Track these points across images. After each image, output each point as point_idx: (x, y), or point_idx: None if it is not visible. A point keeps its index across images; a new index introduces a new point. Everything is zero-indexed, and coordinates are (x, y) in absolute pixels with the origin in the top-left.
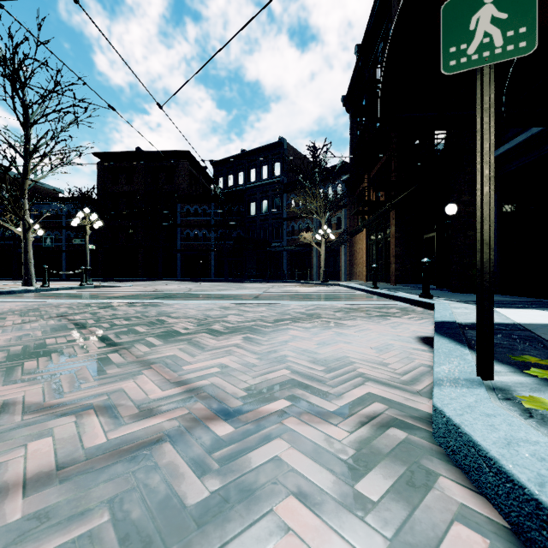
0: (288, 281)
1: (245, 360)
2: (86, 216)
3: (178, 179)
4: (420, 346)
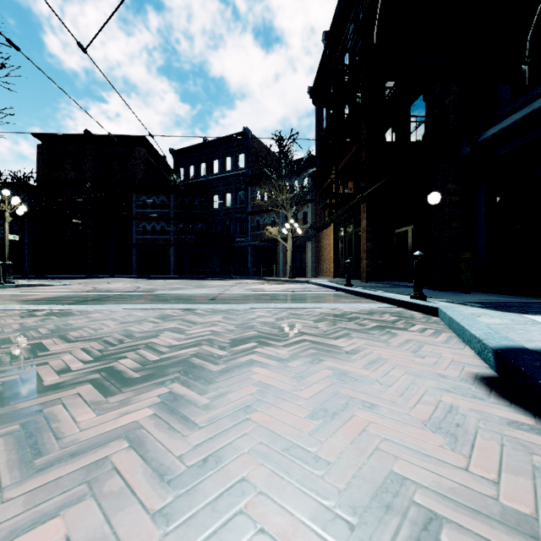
0: (252, 278)
1: (115, 535)
2: (4, 199)
3: (133, 167)
4: (510, 410)
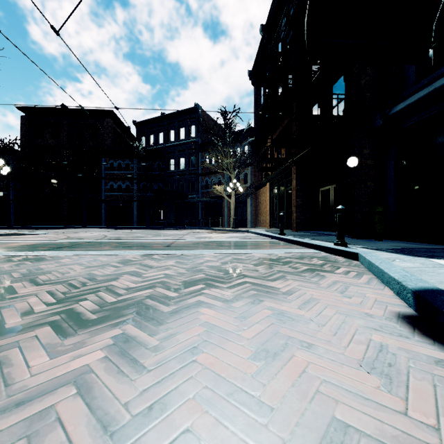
0: (202, 228)
1: None
2: None
3: (103, 136)
4: (434, 348)
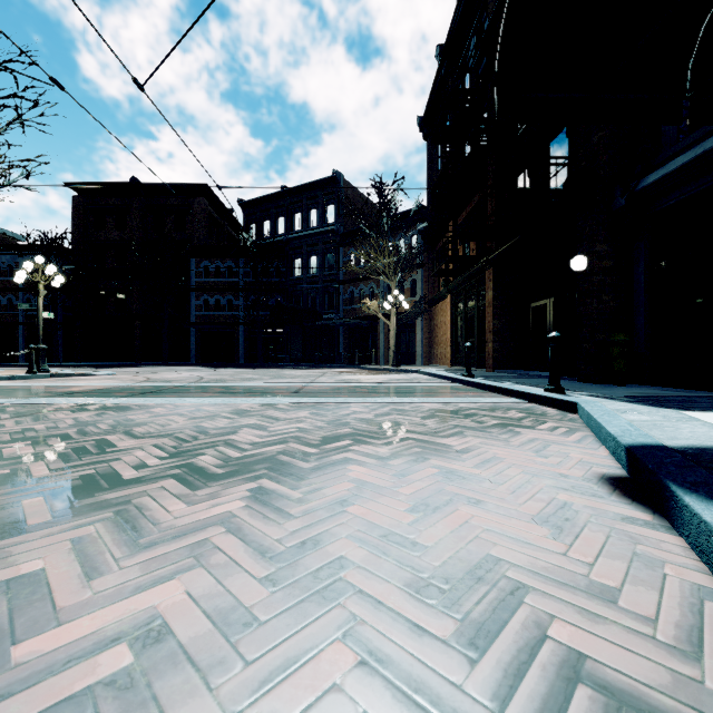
0: (345, 366)
1: (229, 592)
2: (38, 268)
3: (192, 224)
4: (629, 508)
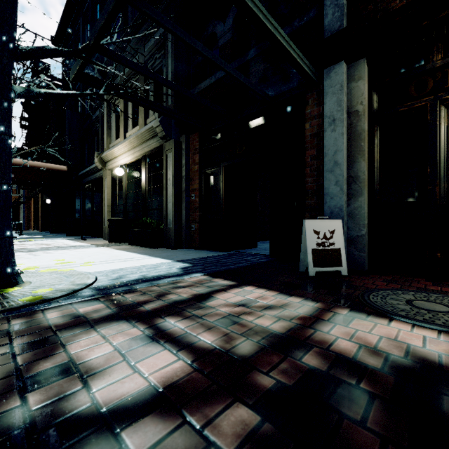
0: None
1: None
2: None
3: None
4: None
